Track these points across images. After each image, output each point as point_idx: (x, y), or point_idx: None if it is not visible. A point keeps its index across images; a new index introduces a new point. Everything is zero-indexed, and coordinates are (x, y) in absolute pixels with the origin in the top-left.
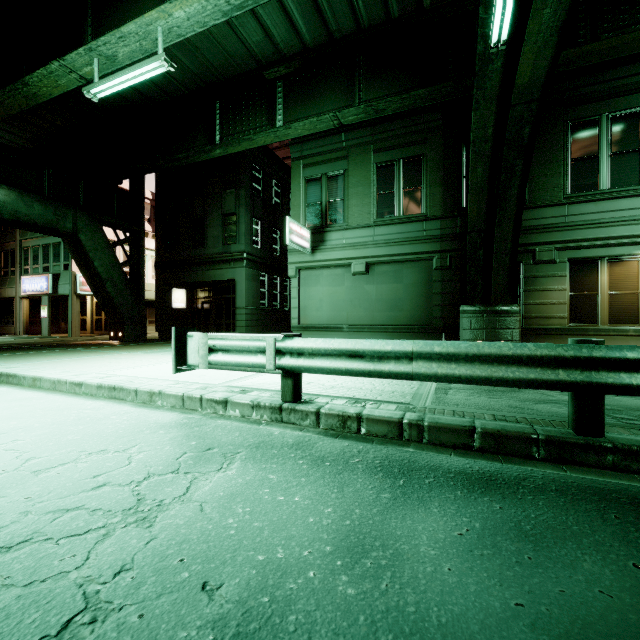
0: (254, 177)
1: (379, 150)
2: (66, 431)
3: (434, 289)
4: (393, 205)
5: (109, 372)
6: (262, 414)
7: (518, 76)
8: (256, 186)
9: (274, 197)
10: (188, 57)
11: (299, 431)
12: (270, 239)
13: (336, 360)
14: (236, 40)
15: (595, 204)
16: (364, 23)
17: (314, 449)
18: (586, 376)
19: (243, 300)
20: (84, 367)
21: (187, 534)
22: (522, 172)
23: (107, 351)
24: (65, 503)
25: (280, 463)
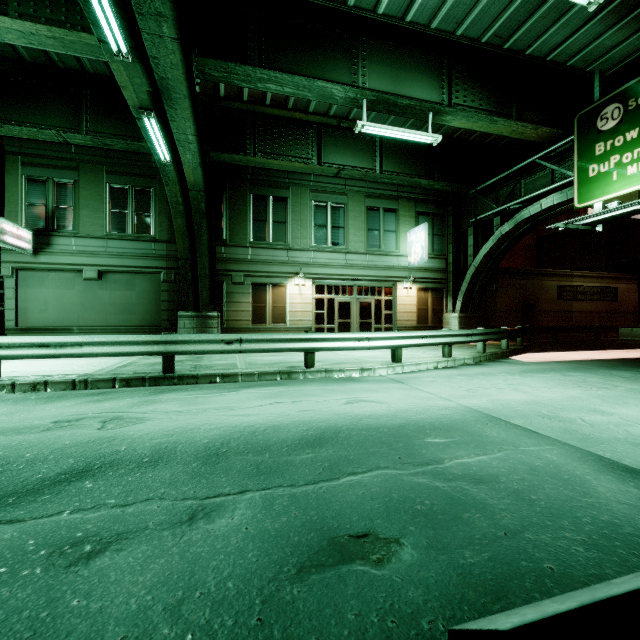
0: None
1: (112, 172)
2: None
3: (162, 297)
4: (126, 223)
5: None
6: None
7: (187, 177)
8: None
9: None
10: None
11: None
12: None
13: (29, 349)
14: None
15: (265, 250)
16: (89, 68)
17: (4, 398)
18: (165, 348)
19: None
20: None
21: None
22: (207, 227)
23: None
24: None
25: None
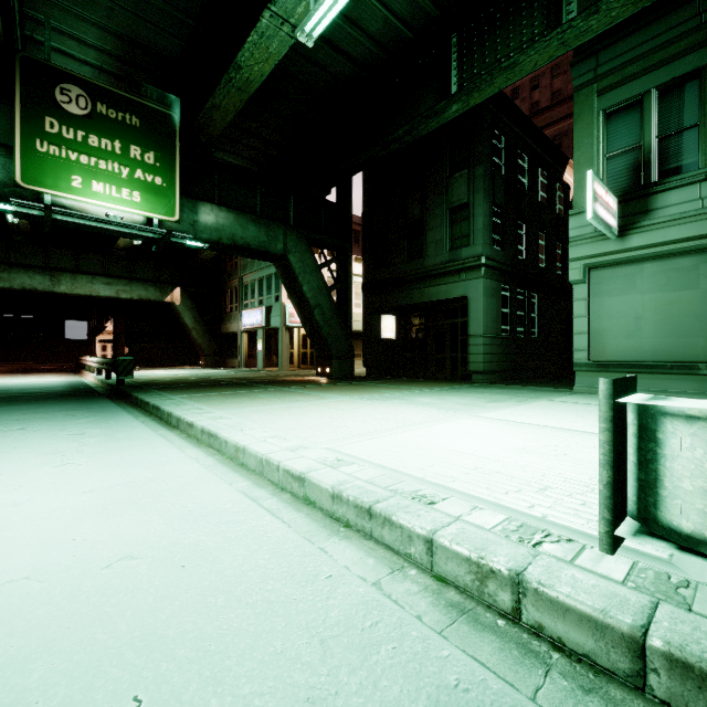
0: (493, 148)
1: None
2: None
3: None
4: None
5: (339, 446)
6: None
7: None
8: (496, 161)
9: (518, 175)
10: None
11: None
12: (513, 236)
13: None
14: None
15: None
16: None
17: None
18: None
19: (480, 325)
20: (300, 427)
21: None
22: None
23: (320, 394)
24: None
25: None
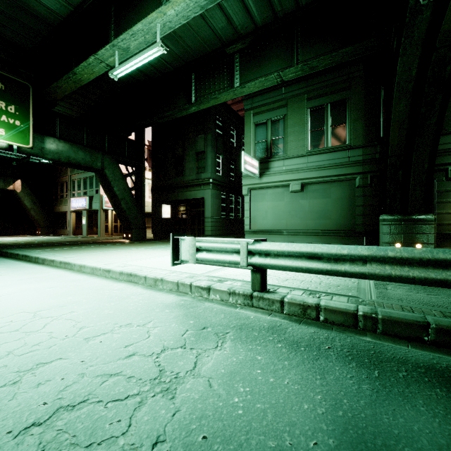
0: (217, 125)
1: (311, 98)
2: (103, 306)
3: (357, 202)
4: (323, 139)
5: (126, 262)
6: (237, 299)
7: (445, 22)
8: (218, 131)
9: (231, 138)
10: (174, 44)
11: (268, 315)
12: (228, 168)
13: (297, 260)
14: (207, 28)
15: None
16: (302, 2)
17: (287, 334)
18: None
19: (210, 212)
20: (110, 258)
21: (203, 409)
22: (441, 104)
23: (123, 247)
24: (108, 368)
25: (263, 345)
